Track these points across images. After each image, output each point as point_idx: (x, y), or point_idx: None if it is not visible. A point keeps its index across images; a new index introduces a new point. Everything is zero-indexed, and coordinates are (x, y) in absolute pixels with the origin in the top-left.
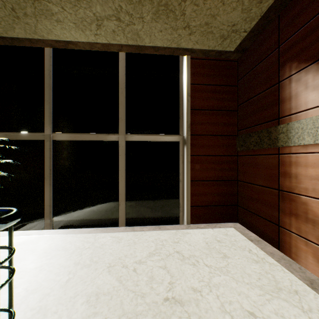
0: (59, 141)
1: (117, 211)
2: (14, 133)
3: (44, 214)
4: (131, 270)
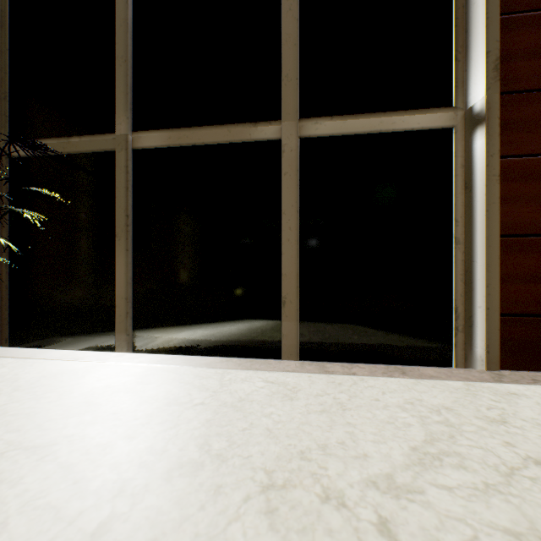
0: (146, 151)
1: (276, 321)
2: (60, 140)
3: (116, 318)
4: (371, 529)
